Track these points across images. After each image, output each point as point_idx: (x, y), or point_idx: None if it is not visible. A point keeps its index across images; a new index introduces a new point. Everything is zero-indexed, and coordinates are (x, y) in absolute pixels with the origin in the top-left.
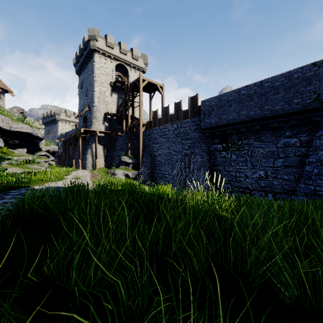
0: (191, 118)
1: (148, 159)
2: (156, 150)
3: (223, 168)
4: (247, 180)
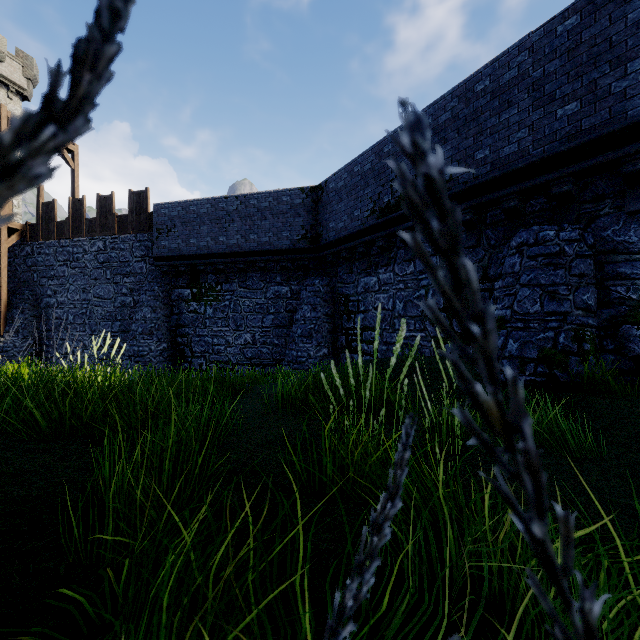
0: (134, 234)
1: (28, 313)
2: (51, 292)
3: (193, 330)
4: (229, 349)
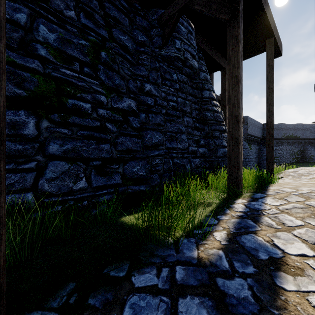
0: None
1: None
2: None
3: None
4: None
